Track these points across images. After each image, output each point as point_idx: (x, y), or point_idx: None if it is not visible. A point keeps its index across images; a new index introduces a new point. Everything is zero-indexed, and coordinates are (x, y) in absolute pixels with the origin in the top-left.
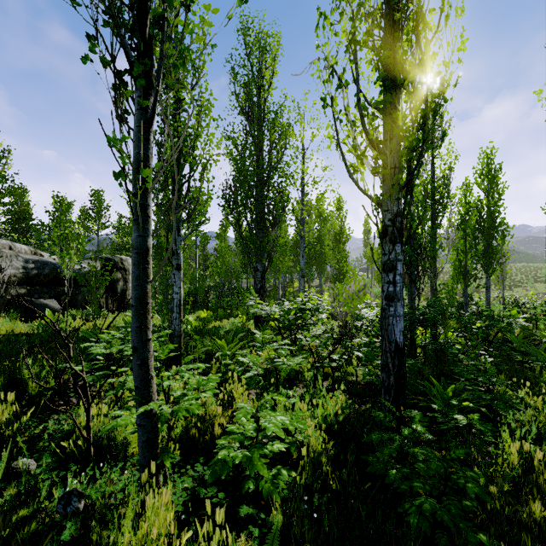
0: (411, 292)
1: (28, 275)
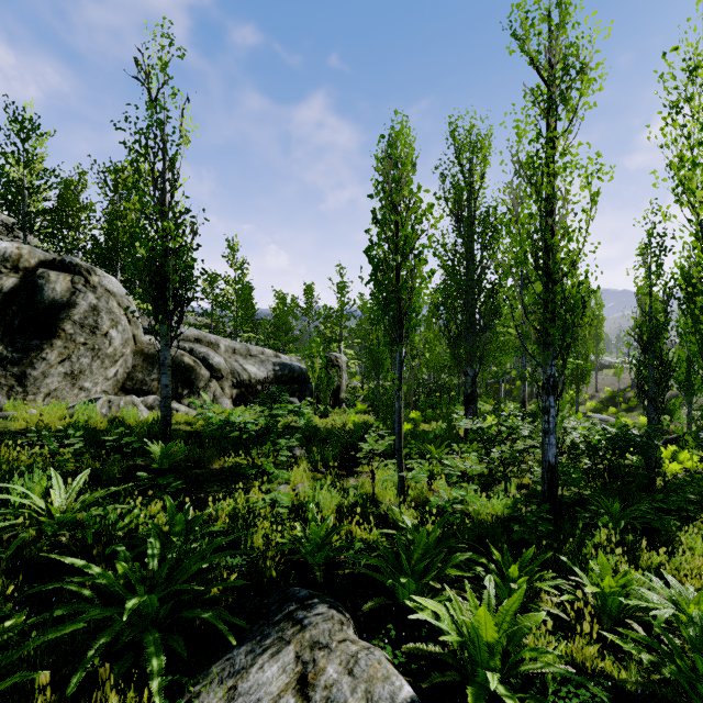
0: (648, 411)
1: (276, 376)
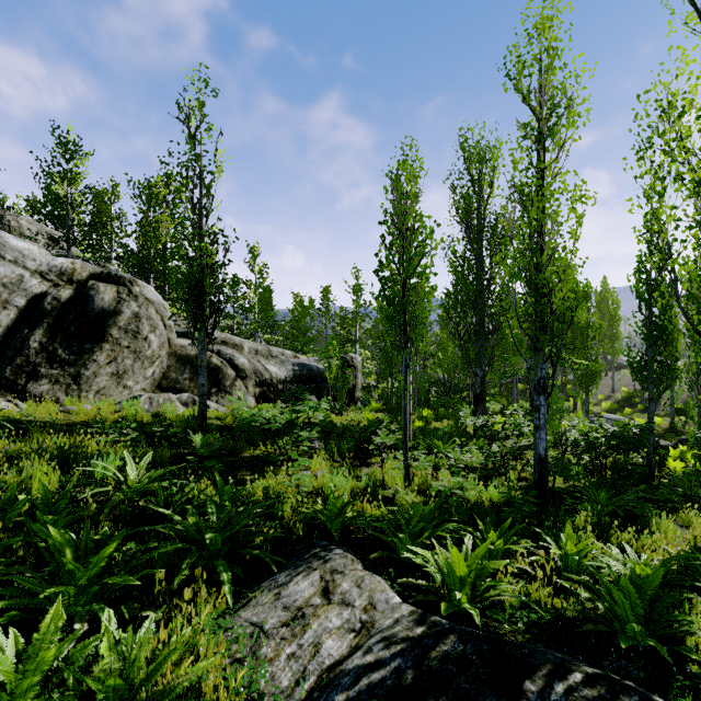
0: (648, 411)
1: (295, 375)
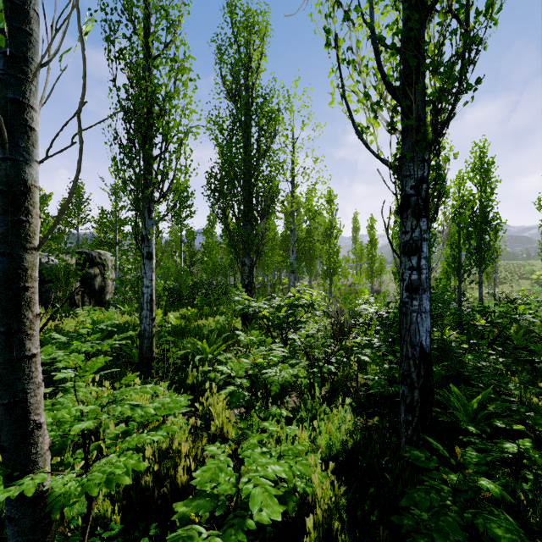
0: None
1: None
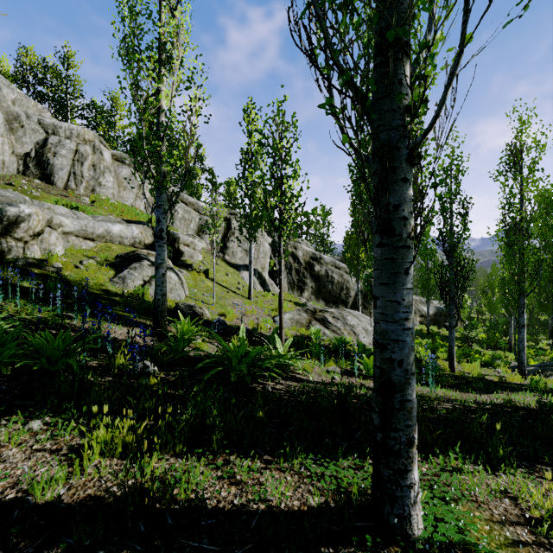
0: None
1: (435, 312)
